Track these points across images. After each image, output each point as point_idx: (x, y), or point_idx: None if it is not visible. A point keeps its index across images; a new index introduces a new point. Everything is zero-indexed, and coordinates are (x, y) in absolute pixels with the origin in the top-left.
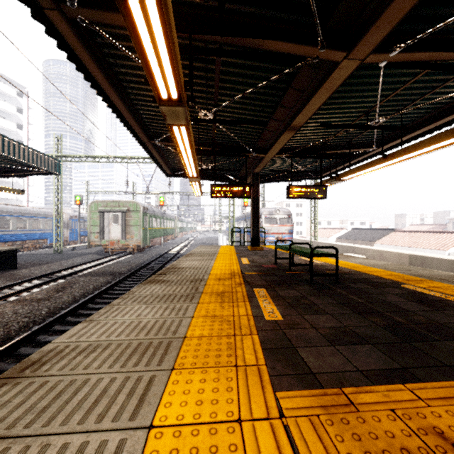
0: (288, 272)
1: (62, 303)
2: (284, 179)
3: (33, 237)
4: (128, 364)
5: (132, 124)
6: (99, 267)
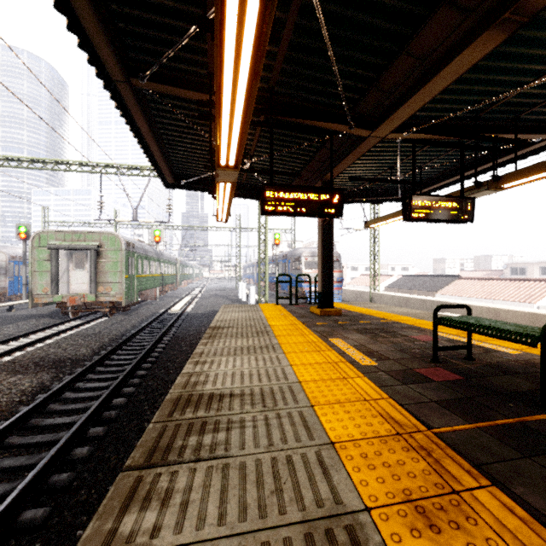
0: None
1: None
2: (355, 200)
3: None
4: None
5: None
6: (40, 346)
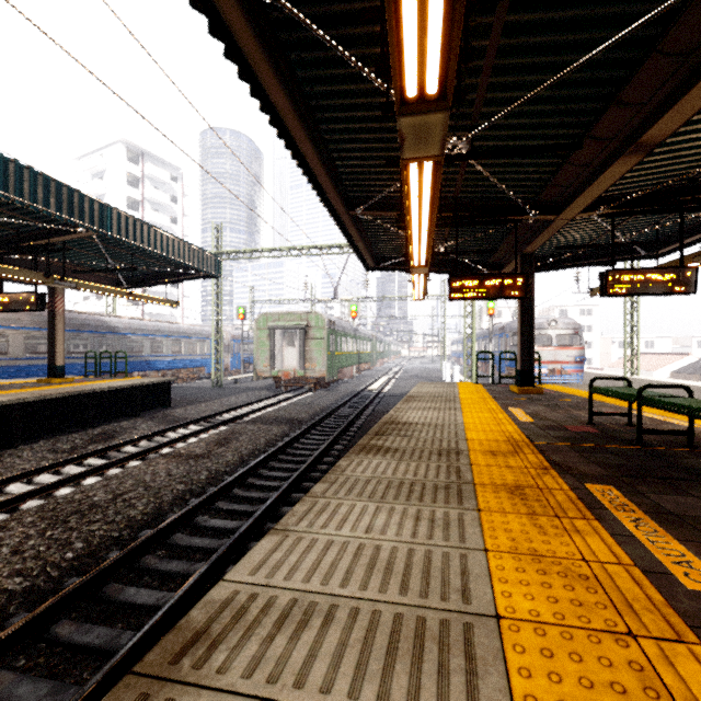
0: (637, 447)
1: (225, 465)
2: (577, 263)
3: (189, 364)
4: (393, 692)
5: (324, 185)
6: (270, 410)
